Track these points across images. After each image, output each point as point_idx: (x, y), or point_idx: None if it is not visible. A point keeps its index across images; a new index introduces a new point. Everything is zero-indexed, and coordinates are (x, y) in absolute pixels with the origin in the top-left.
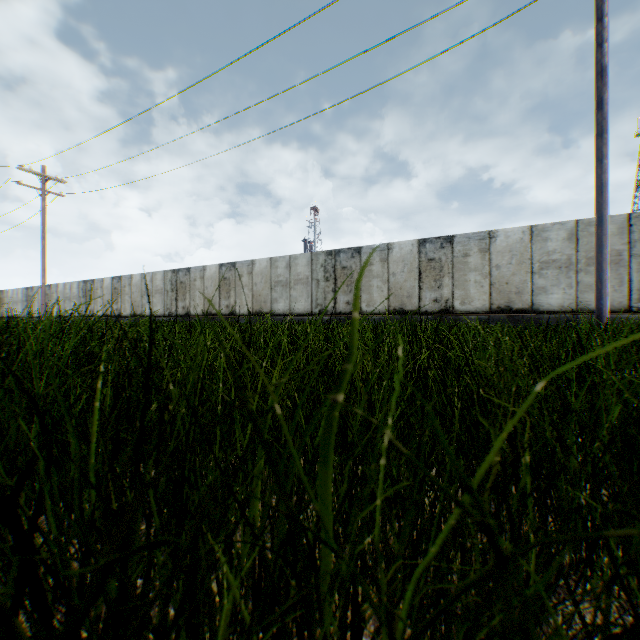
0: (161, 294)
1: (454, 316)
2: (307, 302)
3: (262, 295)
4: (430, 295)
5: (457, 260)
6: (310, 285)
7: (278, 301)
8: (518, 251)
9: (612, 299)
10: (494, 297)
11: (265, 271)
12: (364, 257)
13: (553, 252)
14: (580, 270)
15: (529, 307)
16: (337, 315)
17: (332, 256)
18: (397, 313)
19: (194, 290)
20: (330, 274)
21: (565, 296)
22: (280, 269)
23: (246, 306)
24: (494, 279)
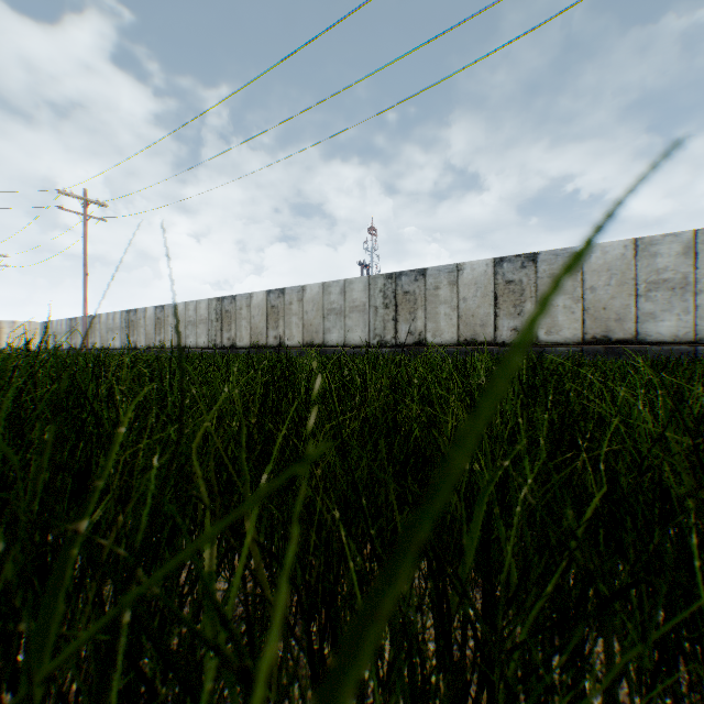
0: (205, 324)
1: (538, 348)
2: (364, 332)
3: (313, 325)
4: (508, 323)
5: (541, 282)
6: (367, 313)
7: (331, 331)
8: (618, 269)
9: None
10: (588, 325)
11: (317, 298)
12: (429, 280)
13: (664, 270)
14: (699, 291)
15: (632, 337)
16: (398, 347)
17: (392, 280)
18: (468, 344)
19: (240, 320)
20: (390, 300)
21: (680, 323)
22: (333, 295)
23: (296, 337)
24: (588, 304)
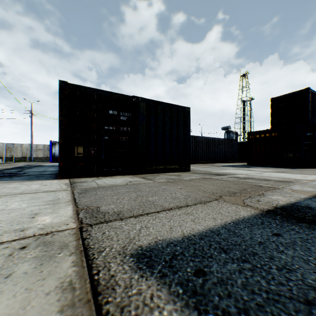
0: None
1: (15, 158)
2: None
3: None
4: (9, 154)
5: (16, 148)
6: None
7: None
8: (28, 147)
9: (42, 156)
10: (23, 155)
11: None
12: None
13: (34, 148)
14: (38, 151)
15: (30, 157)
16: None
17: None
18: (1, 157)
19: None
20: None
21: (36, 155)
22: None
23: None
24: (23, 152)
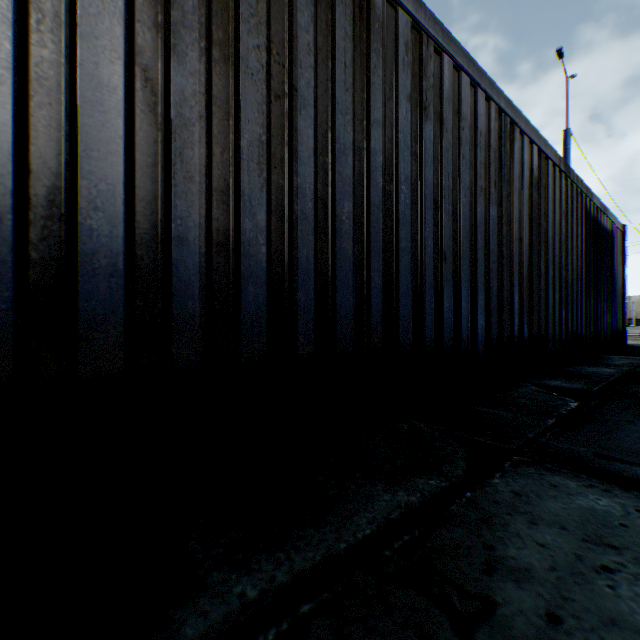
0: None
1: None
2: None
3: None
4: None
5: None
6: None
7: None
8: (637, 302)
9: None
10: (629, 315)
11: None
12: None
13: None
14: None
15: None
16: None
17: None
18: None
19: None
20: None
21: None
22: None
23: None
24: (629, 310)
